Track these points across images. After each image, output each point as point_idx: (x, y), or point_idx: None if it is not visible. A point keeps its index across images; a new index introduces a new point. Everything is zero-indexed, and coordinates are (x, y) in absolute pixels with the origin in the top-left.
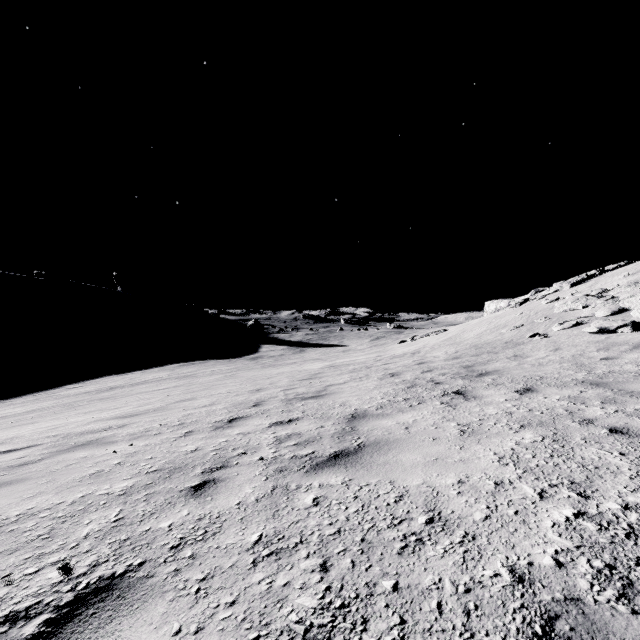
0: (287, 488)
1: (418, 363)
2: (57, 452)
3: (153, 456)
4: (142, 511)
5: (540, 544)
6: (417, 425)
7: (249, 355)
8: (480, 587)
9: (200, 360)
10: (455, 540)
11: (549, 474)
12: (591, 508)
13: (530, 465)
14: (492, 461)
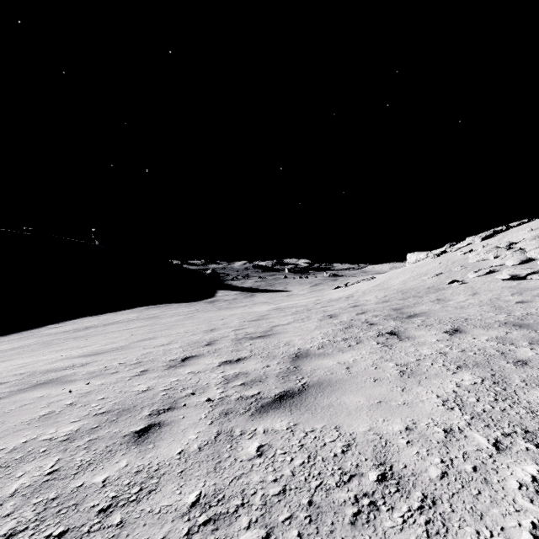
0: (231, 434)
1: (353, 306)
2: (17, 391)
3: (105, 396)
4: (80, 461)
5: (512, 513)
6: (357, 365)
7: (207, 299)
8: None
9: (165, 303)
10: (413, 505)
11: (499, 421)
12: None
13: (476, 410)
14: (437, 405)
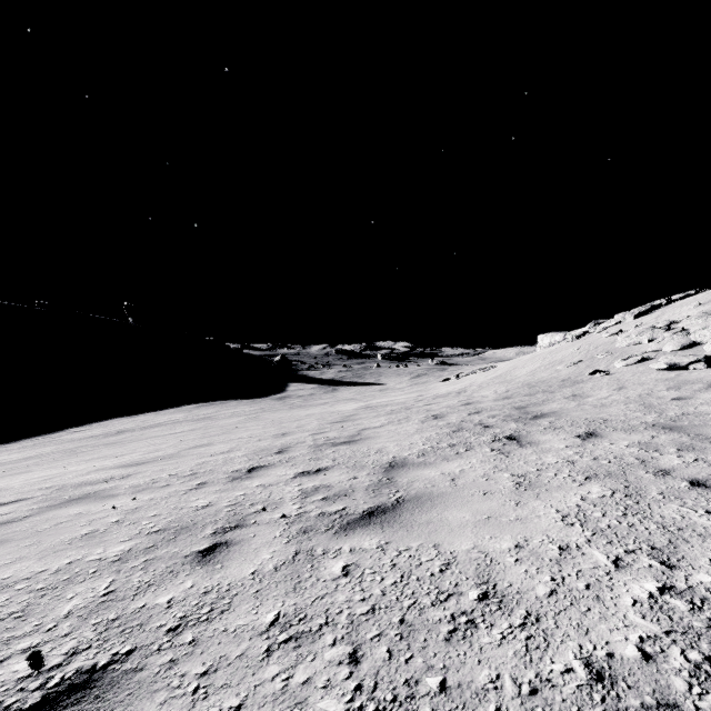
0: (312, 553)
1: (464, 404)
2: (48, 507)
3: (158, 513)
4: (138, 582)
5: (620, 628)
6: (465, 476)
7: (275, 395)
8: (549, 687)
9: (220, 400)
10: (515, 622)
11: (624, 537)
12: (679, 581)
13: (600, 526)
14: (555, 520)
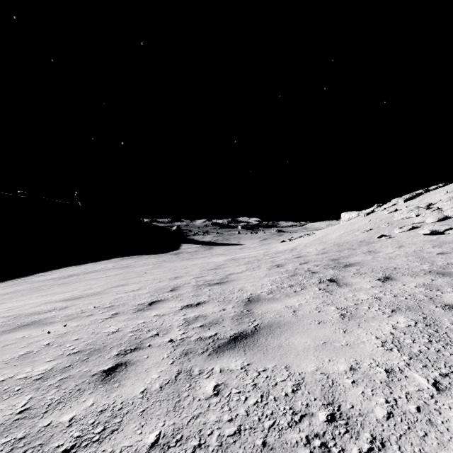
0: (190, 373)
1: (296, 257)
2: (2, 332)
3: (79, 337)
4: (50, 400)
5: None
6: (303, 309)
7: (173, 251)
8: None
9: (137, 255)
10: (363, 447)
11: (435, 361)
12: None
13: (413, 351)
14: (376, 346)
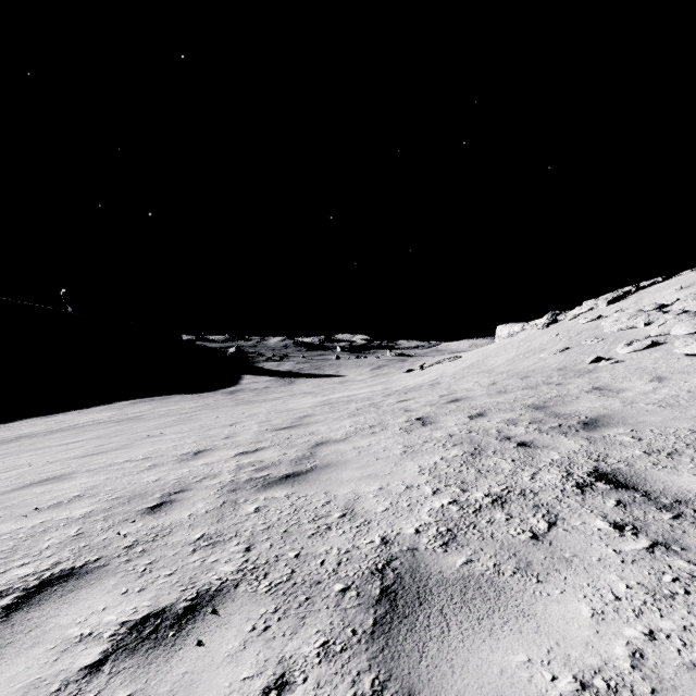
0: None
1: (451, 400)
2: None
3: None
4: None
5: None
6: None
7: (226, 388)
8: None
9: (163, 395)
10: None
11: None
12: None
13: None
14: None
